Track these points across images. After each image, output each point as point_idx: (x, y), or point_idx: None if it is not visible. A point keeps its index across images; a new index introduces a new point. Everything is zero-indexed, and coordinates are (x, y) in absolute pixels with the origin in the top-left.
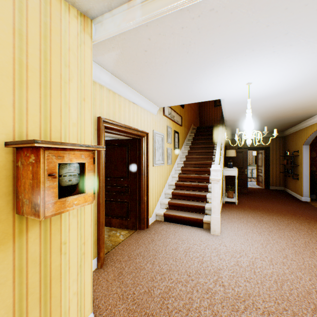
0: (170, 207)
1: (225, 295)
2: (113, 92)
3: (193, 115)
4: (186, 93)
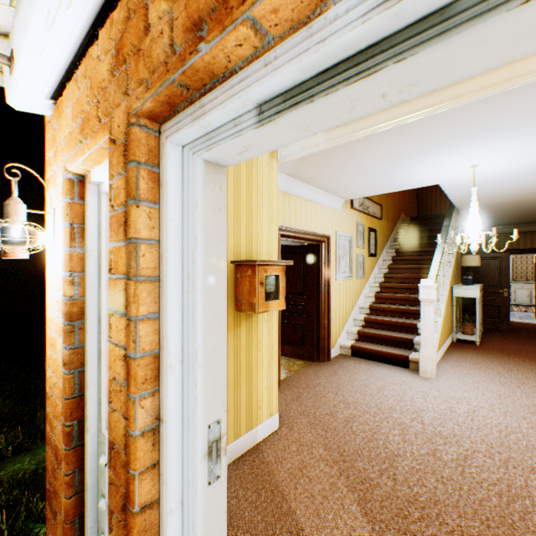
0: (360, 338)
1: (422, 430)
2: (288, 193)
3: (403, 199)
4: (381, 183)
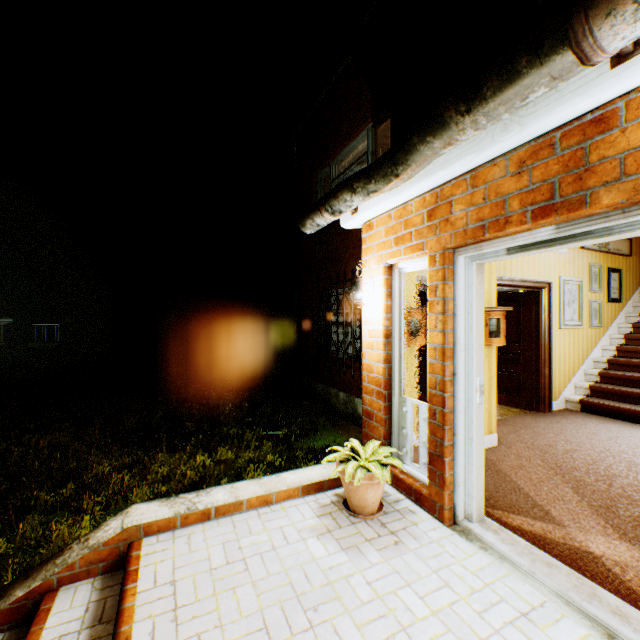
0: (592, 394)
1: None
2: None
3: None
4: None
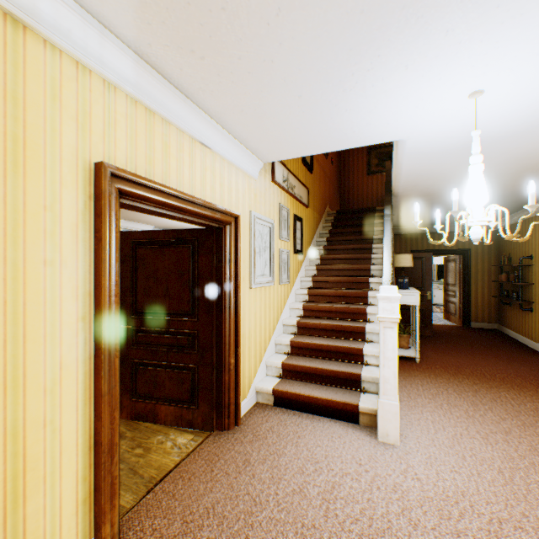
0: (286, 374)
1: None
2: (147, 108)
3: (329, 189)
4: (324, 122)
